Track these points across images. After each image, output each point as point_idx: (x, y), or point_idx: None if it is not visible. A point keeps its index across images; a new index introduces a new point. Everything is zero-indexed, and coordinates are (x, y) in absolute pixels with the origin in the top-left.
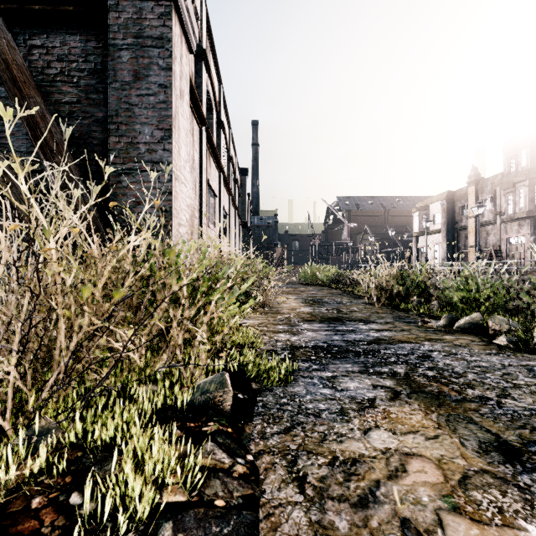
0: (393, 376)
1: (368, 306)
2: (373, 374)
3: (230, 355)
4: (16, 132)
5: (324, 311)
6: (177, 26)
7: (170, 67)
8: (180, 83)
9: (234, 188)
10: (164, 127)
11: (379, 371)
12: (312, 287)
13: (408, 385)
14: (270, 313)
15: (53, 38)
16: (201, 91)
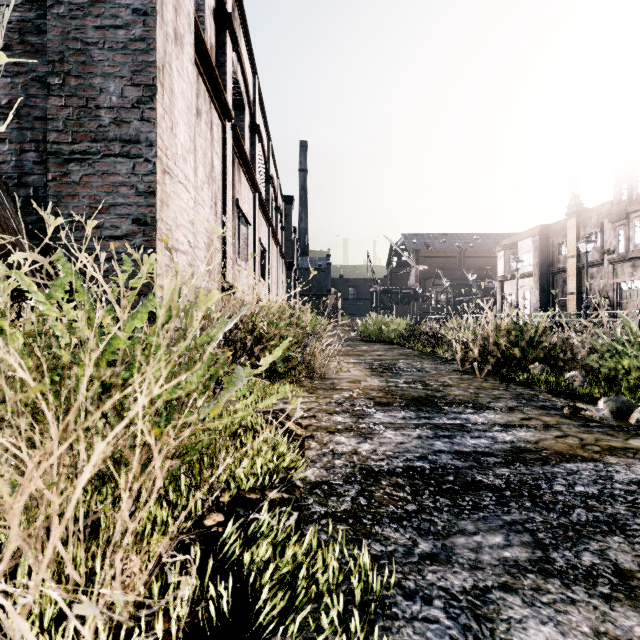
0: (627, 589)
1: (464, 377)
2: (573, 580)
3: (223, 537)
4: None
5: (403, 386)
6: None
7: None
8: (175, 19)
9: (276, 218)
10: (142, 82)
11: (580, 564)
12: (377, 345)
13: None
14: (321, 389)
15: None
16: (225, 73)
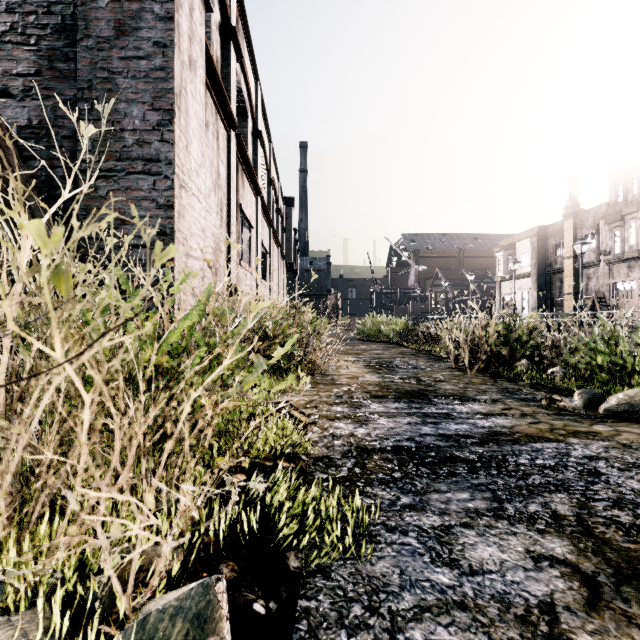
0: (557, 526)
1: (456, 373)
2: (518, 521)
3: (248, 486)
4: None
5: (398, 381)
6: None
7: (171, 16)
8: (189, 47)
9: (277, 220)
10: (162, 107)
11: (526, 511)
12: (376, 345)
13: (600, 555)
14: (322, 384)
15: None
16: (230, 84)
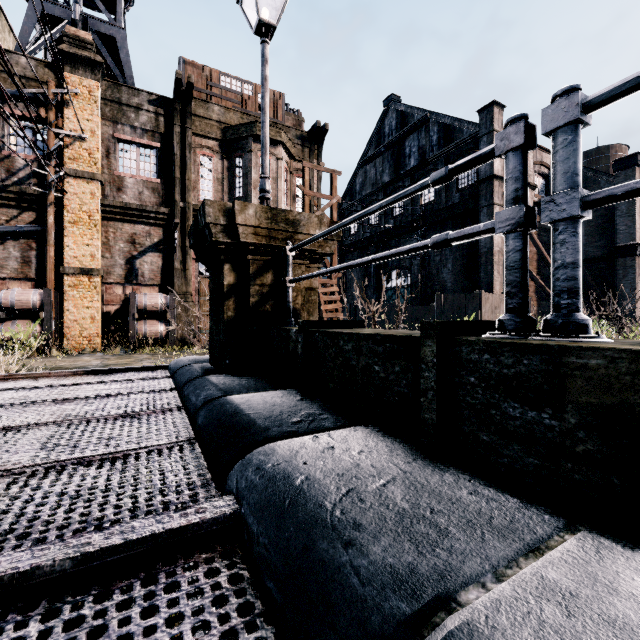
0: None
1: None
2: None
3: None
4: (585, 290)
5: None
6: (637, 259)
7: (634, 273)
8: (638, 272)
9: None
10: (632, 288)
11: None
12: None
13: None
14: None
15: (596, 266)
16: None
